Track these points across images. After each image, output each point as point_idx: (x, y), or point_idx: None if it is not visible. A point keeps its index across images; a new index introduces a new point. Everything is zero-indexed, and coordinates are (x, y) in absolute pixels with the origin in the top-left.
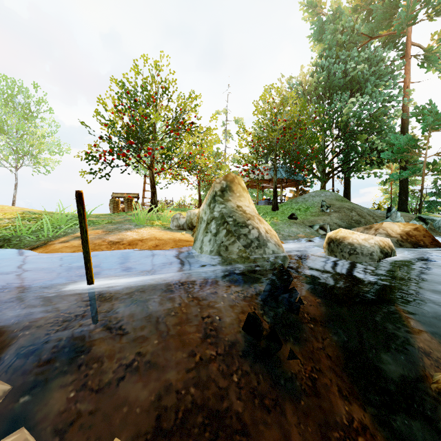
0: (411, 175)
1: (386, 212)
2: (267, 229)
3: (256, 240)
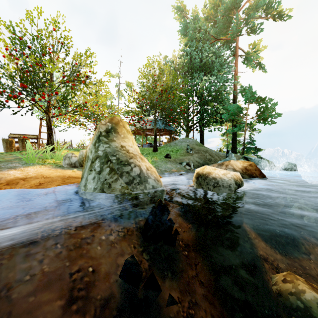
0: (238, 130)
1: (226, 153)
2: (147, 167)
3: (138, 176)
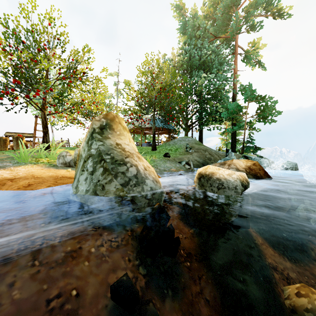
0: (238, 129)
1: (226, 152)
2: (145, 166)
3: (134, 177)
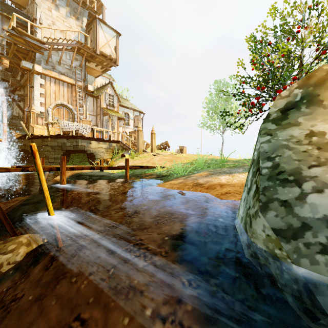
0: None
1: None
2: None
3: (326, 225)
